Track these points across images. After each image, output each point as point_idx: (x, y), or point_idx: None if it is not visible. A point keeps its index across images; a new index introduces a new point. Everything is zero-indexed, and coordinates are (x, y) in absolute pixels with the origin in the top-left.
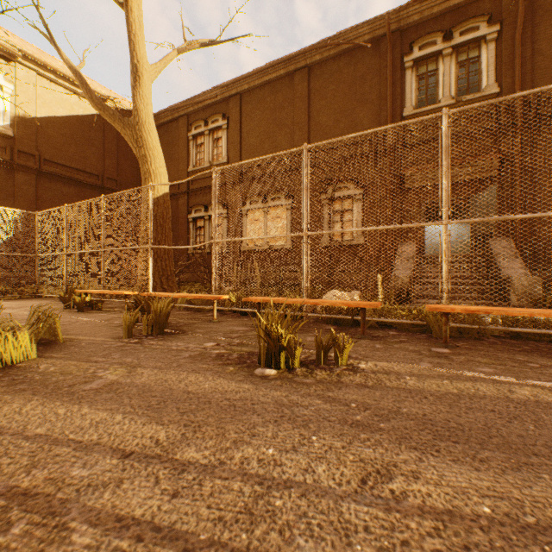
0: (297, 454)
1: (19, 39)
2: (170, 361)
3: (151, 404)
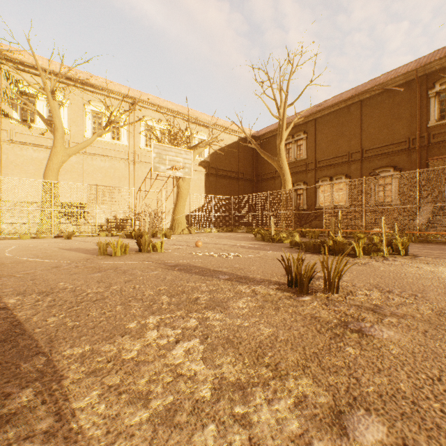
0: None
1: (209, 116)
2: None
3: None
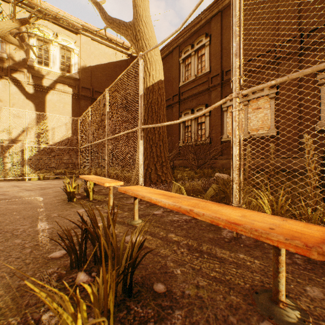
0: None
1: (83, 21)
2: None
3: None
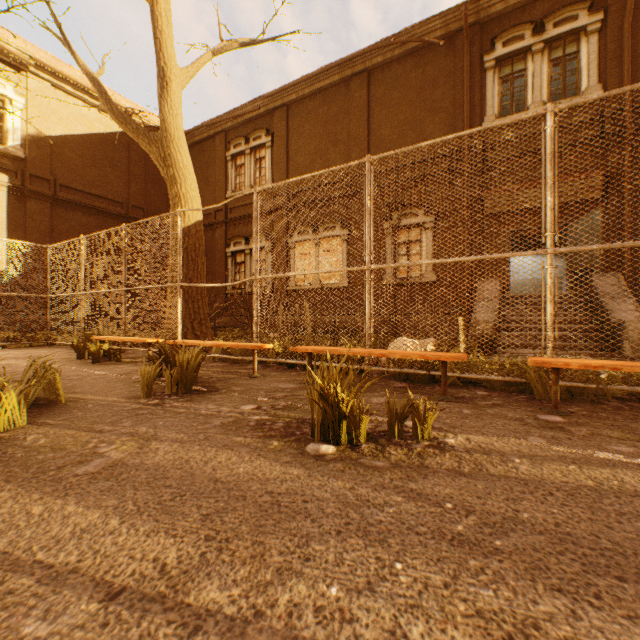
0: (376, 597)
1: (31, 45)
2: (195, 432)
3: (162, 500)
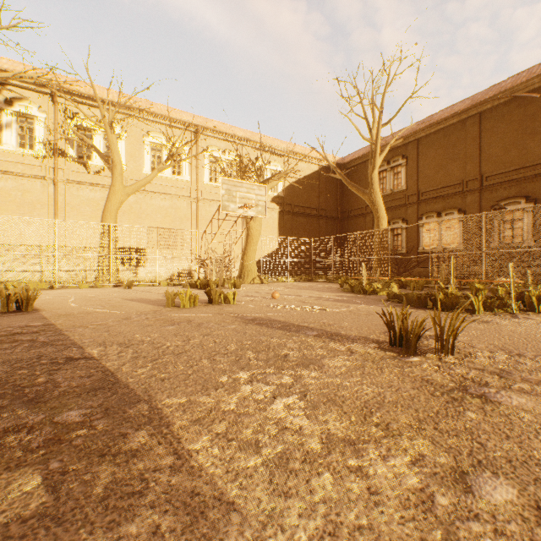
0: None
1: (283, 142)
2: None
3: None
